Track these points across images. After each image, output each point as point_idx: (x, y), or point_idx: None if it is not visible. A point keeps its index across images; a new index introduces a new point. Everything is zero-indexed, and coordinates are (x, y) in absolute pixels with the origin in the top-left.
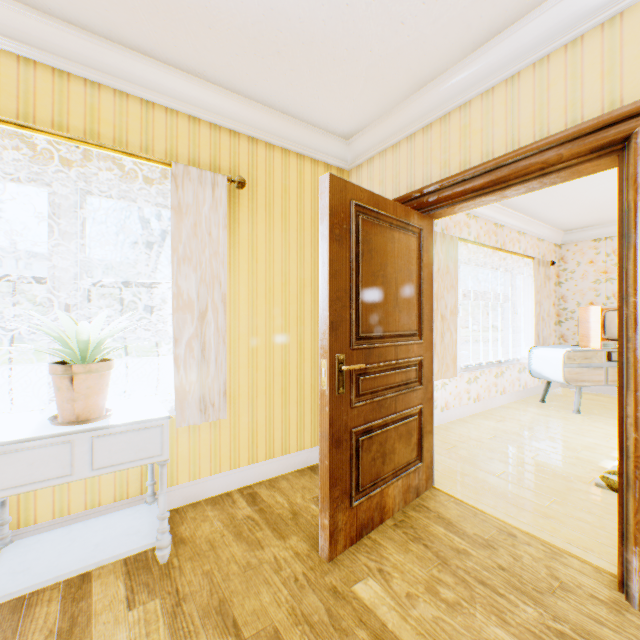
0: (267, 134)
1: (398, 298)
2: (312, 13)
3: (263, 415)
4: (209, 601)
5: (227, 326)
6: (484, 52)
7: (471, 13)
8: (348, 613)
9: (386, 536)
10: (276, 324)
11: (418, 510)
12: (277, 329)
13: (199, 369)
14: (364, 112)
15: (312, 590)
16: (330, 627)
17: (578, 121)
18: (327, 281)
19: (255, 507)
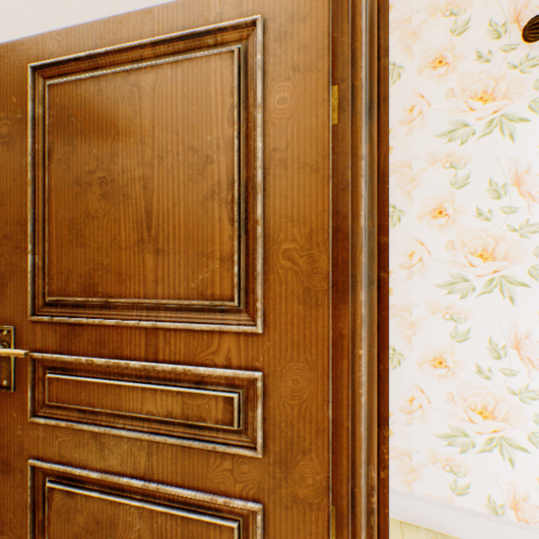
0: None
1: (155, 221)
2: None
3: None
4: None
5: None
6: None
7: None
8: None
9: None
10: None
11: None
12: None
13: None
14: None
15: None
16: None
17: None
18: None
19: None
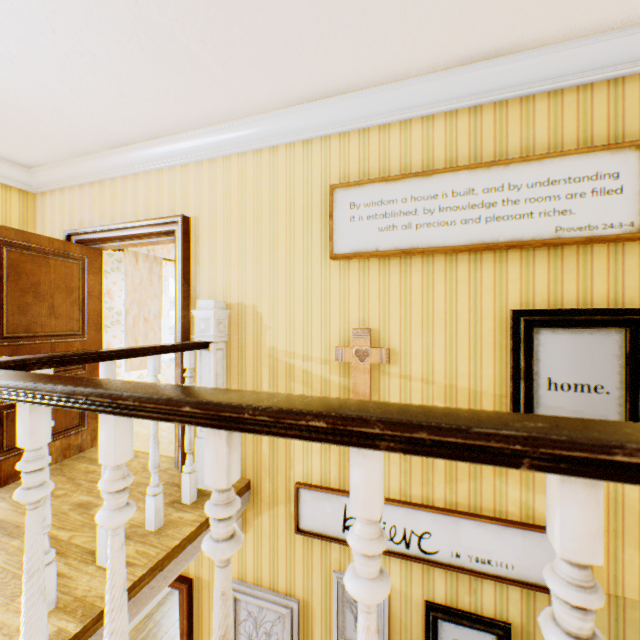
0: None
1: (56, 308)
2: None
3: None
4: None
5: None
6: (118, 153)
7: (96, 132)
8: None
9: None
10: None
11: (76, 459)
12: None
13: None
14: (38, 156)
15: None
16: None
17: (162, 215)
18: None
19: None
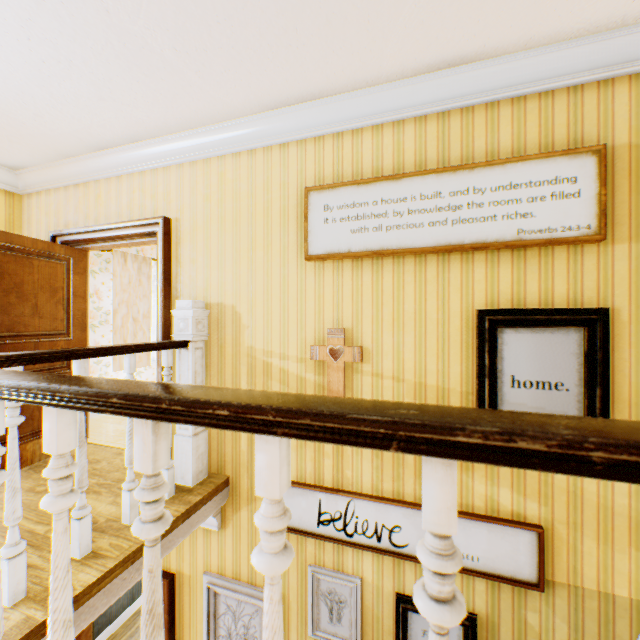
0: None
1: (40, 308)
2: None
3: None
4: None
5: None
6: (101, 156)
7: (79, 135)
8: None
9: None
10: None
11: None
12: None
13: None
14: (23, 158)
15: None
16: None
17: (144, 216)
18: None
19: None
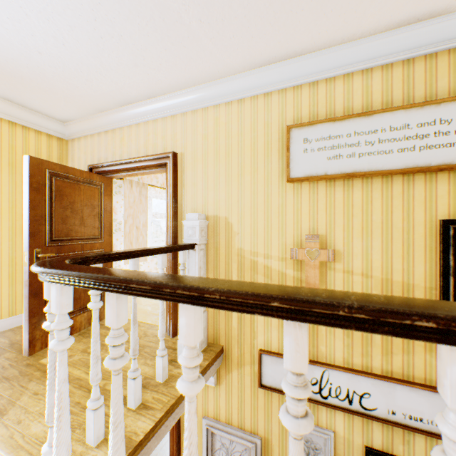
0: None
1: (85, 219)
2: (19, 69)
3: None
4: None
5: None
6: (125, 109)
7: (113, 94)
8: (33, 369)
9: None
10: (4, 233)
11: None
12: (5, 236)
13: None
14: (71, 113)
15: (13, 368)
16: (20, 376)
17: (156, 152)
18: (28, 211)
19: None
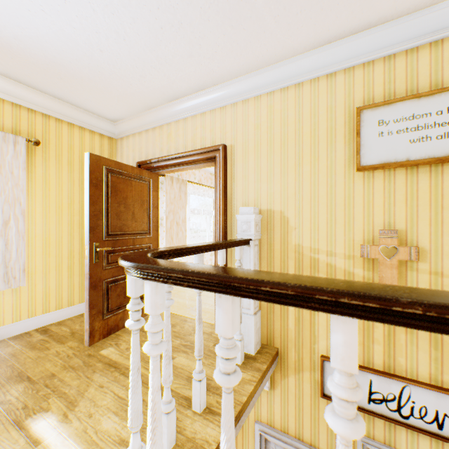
0: (57, 113)
1: (135, 214)
2: (80, 69)
3: (54, 283)
4: (12, 374)
5: (26, 229)
6: (174, 104)
7: (163, 89)
8: (95, 360)
9: (125, 332)
10: (64, 228)
11: (146, 319)
12: (65, 231)
13: (4, 256)
14: (121, 112)
15: (77, 357)
16: (84, 366)
17: (205, 146)
18: (89, 206)
19: (47, 335)
